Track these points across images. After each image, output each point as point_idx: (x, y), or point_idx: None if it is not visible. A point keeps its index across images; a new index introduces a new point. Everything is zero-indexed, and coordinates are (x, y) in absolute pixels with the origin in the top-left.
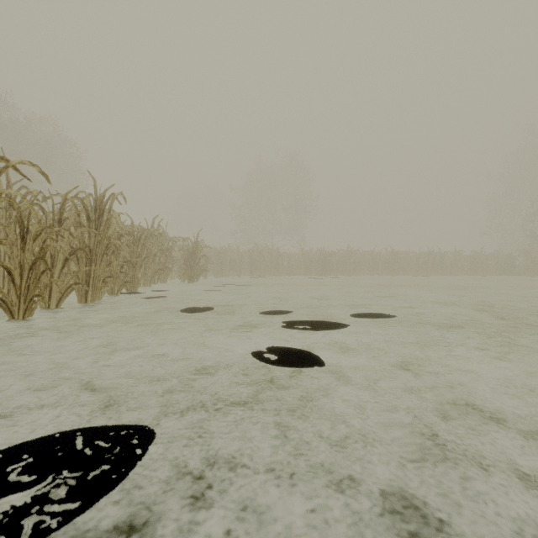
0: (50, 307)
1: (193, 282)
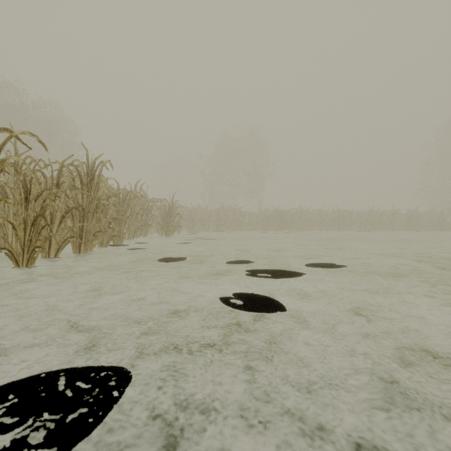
0: (49, 256)
1: (169, 236)
